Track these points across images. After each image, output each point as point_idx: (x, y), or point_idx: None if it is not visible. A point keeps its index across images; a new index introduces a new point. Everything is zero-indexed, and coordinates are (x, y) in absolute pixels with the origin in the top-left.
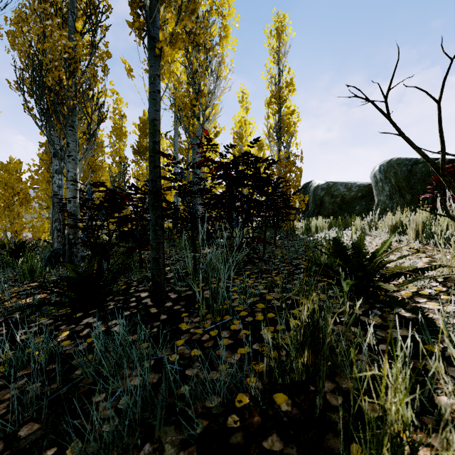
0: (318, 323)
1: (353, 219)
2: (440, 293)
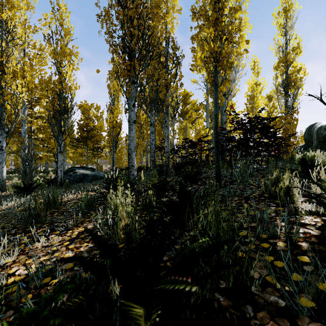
0: (278, 177)
1: None
2: None
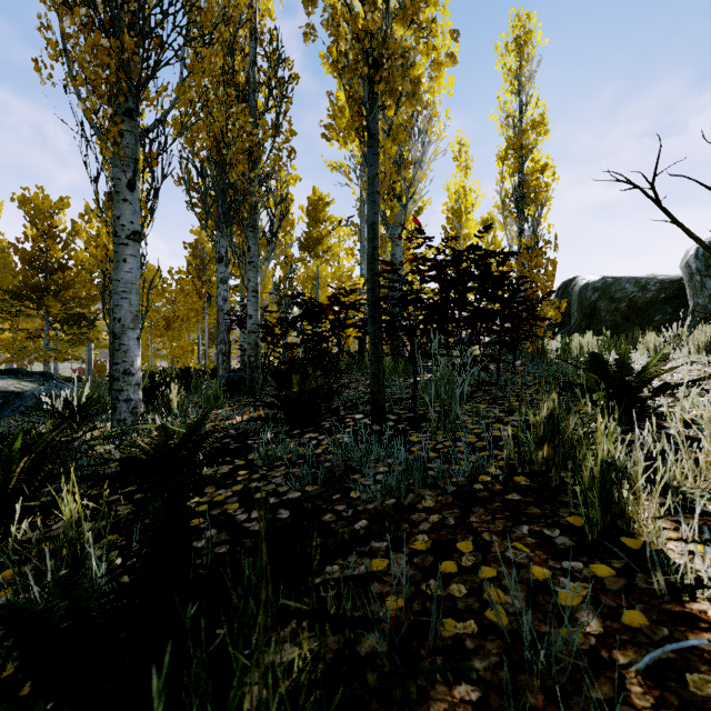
0: (557, 419)
1: (648, 335)
2: None
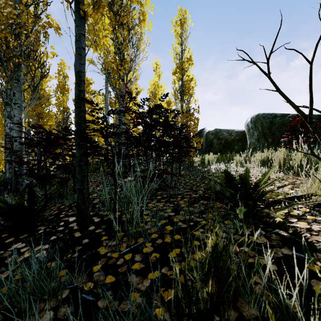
0: (221, 255)
1: (233, 155)
2: (305, 213)
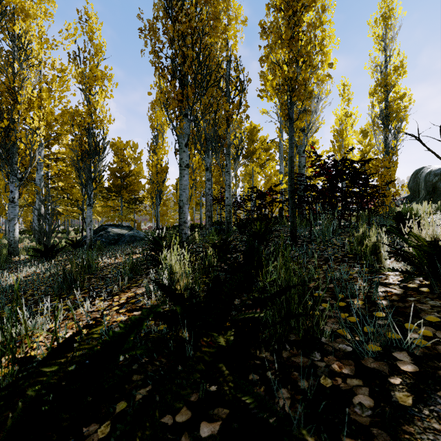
0: (366, 234)
1: None
2: None
